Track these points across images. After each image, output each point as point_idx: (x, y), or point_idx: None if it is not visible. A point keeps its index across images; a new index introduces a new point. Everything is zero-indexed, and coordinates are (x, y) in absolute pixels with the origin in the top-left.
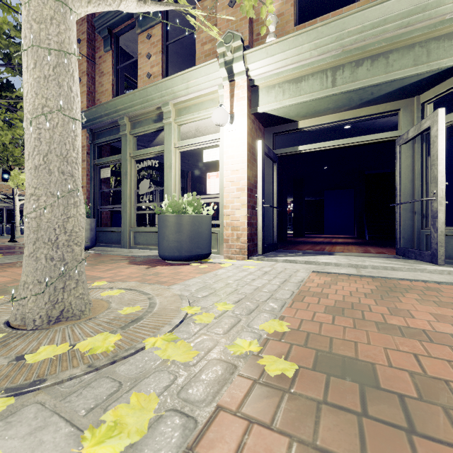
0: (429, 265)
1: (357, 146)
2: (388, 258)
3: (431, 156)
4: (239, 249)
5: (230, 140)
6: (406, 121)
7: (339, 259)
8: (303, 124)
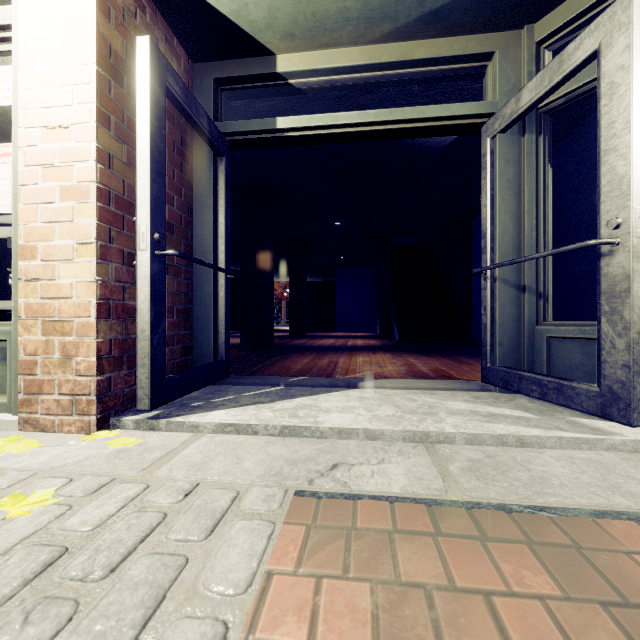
0: (585, 418)
1: (405, 135)
2: (471, 392)
3: (602, 129)
4: (70, 396)
5: (39, 22)
6: (507, 81)
7: (373, 406)
8: (287, 64)
